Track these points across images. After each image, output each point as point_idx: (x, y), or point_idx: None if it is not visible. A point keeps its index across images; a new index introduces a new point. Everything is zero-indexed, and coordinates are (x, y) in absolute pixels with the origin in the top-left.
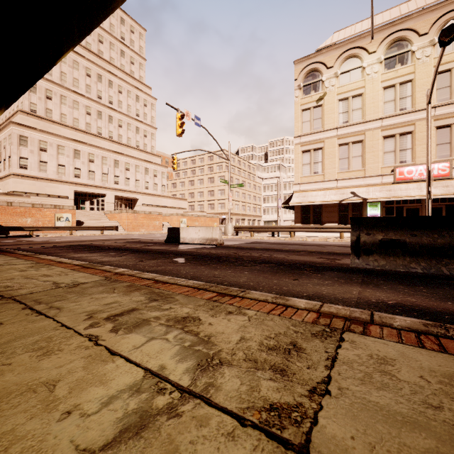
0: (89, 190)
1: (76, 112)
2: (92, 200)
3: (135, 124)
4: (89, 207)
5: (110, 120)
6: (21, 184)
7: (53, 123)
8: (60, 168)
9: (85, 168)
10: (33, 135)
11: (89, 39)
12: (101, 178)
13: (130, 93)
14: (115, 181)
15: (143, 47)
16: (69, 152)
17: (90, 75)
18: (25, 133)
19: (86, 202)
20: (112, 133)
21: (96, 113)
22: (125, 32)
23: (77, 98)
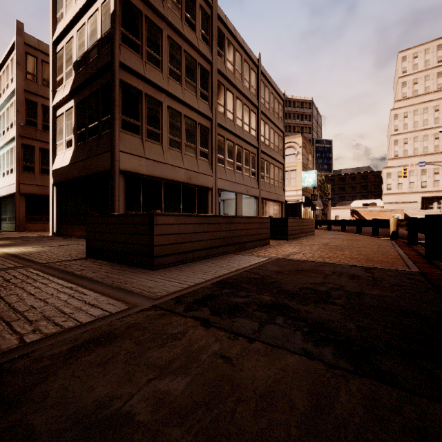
0: (433, 195)
1: (426, 142)
2: (439, 201)
3: None
4: (436, 206)
5: None
6: (387, 198)
7: (407, 157)
8: (411, 184)
9: (430, 180)
10: (394, 170)
11: (440, 80)
12: None
13: None
14: None
15: None
16: (417, 172)
17: (438, 109)
18: (389, 171)
19: (433, 203)
20: None
21: None
22: None
23: (426, 133)
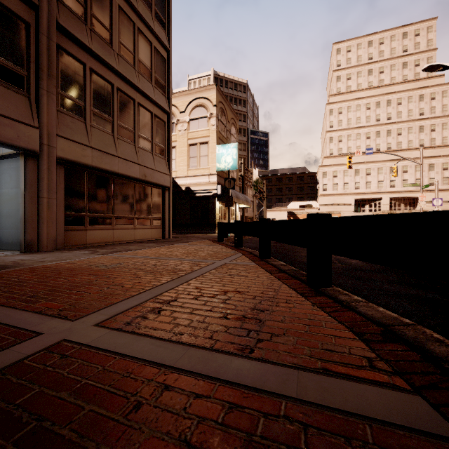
0: (366, 197)
1: (358, 141)
2: (370, 204)
3: (417, 125)
4: (367, 209)
5: (388, 134)
6: (323, 200)
7: (342, 156)
8: (345, 185)
9: (363, 181)
10: (329, 169)
11: (371, 78)
12: (377, 185)
13: (411, 97)
14: (390, 185)
15: (432, 38)
16: (351, 172)
17: (369, 108)
18: (325, 170)
19: (365, 206)
20: (390, 144)
21: (374, 134)
22: (407, 43)
23: (359, 131)
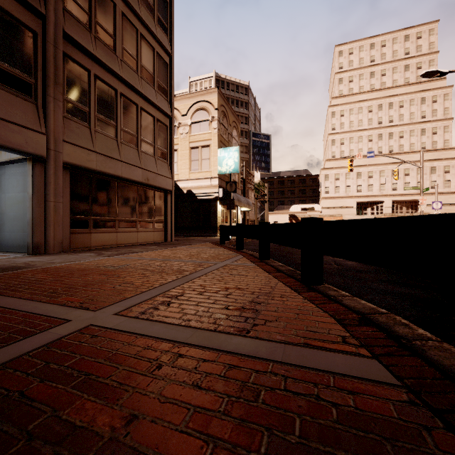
0: (368, 200)
1: (360, 144)
2: (372, 206)
3: (419, 127)
4: (369, 212)
5: (390, 137)
6: (325, 203)
7: (344, 159)
8: (347, 188)
9: (365, 184)
10: (331, 172)
11: (373, 81)
12: (379, 188)
13: (413, 100)
14: (392, 188)
15: (434, 40)
16: (353, 175)
17: (371, 110)
18: (327, 173)
19: (367, 209)
20: (392, 146)
21: (376, 137)
22: (409, 46)
23: (361, 134)
